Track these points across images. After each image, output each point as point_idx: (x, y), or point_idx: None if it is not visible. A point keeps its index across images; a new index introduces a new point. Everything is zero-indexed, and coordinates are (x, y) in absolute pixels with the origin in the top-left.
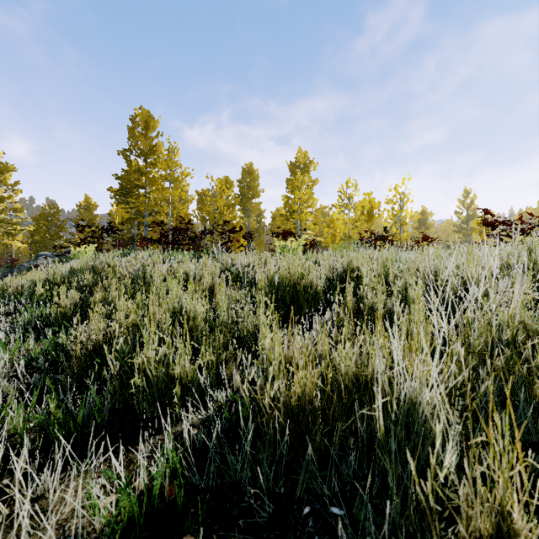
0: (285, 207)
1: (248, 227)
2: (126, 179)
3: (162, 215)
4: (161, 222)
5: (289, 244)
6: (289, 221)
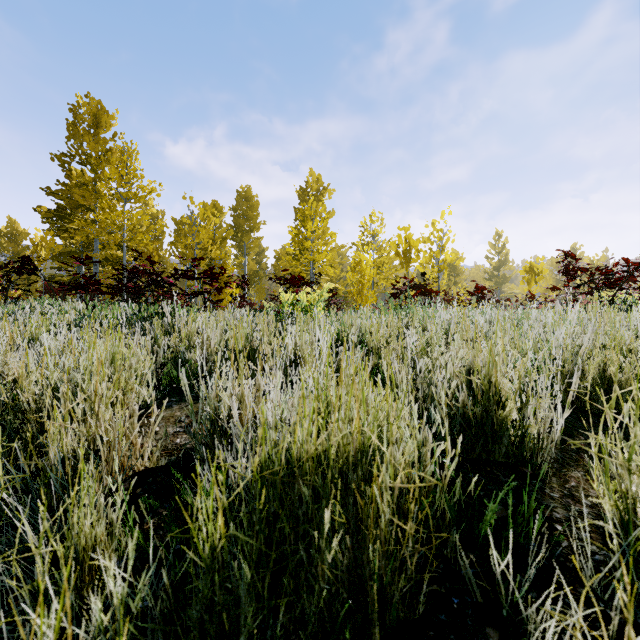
0: (294, 243)
1: (244, 269)
2: (64, 196)
3: (113, 248)
4: (86, 258)
5: (303, 299)
6: (298, 262)
